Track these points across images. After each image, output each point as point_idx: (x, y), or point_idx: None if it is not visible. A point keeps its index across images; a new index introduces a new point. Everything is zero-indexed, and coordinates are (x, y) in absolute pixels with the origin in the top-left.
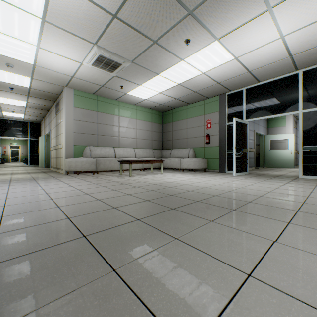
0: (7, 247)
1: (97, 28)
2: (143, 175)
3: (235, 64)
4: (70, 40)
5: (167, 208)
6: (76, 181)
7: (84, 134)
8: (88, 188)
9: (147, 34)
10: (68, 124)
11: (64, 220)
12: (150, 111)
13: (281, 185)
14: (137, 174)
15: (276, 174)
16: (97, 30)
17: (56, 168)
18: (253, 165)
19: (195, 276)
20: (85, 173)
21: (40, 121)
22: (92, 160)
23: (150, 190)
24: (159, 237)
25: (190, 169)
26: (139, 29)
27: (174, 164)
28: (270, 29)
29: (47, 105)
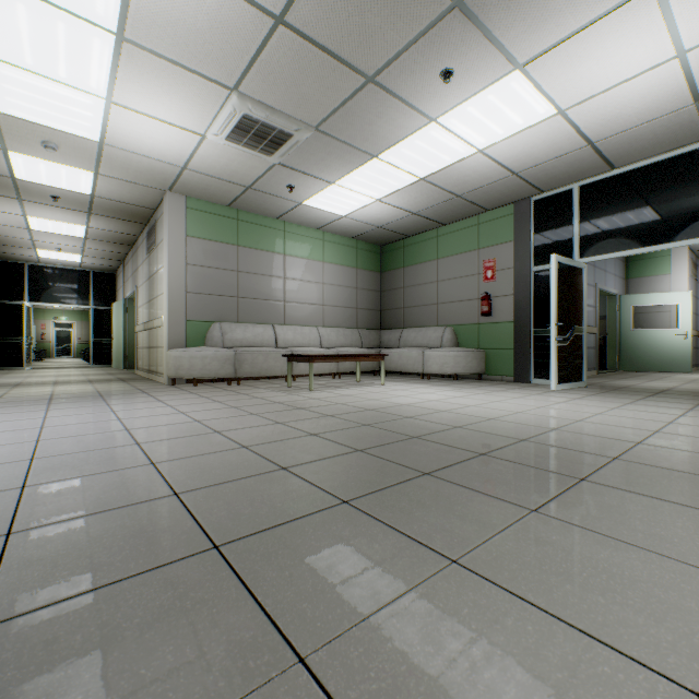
0: (25, 575)
1: (239, 51)
2: (340, 388)
3: (557, 126)
4: (179, 82)
5: (412, 473)
6: (191, 400)
7: (209, 297)
8: (219, 418)
9: (353, 60)
10: (173, 273)
11: (166, 499)
12: (353, 244)
13: (678, 416)
14: (327, 384)
15: (653, 386)
16: (240, 56)
17: (149, 370)
18: (593, 365)
19: (537, 694)
20: (212, 383)
21: (115, 269)
22: (227, 354)
23: (363, 424)
24: (407, 554)
25: (445, 374)
26: (335, 50)
27: (408, 363)
28: (653, 36)
29: (129, 234)
